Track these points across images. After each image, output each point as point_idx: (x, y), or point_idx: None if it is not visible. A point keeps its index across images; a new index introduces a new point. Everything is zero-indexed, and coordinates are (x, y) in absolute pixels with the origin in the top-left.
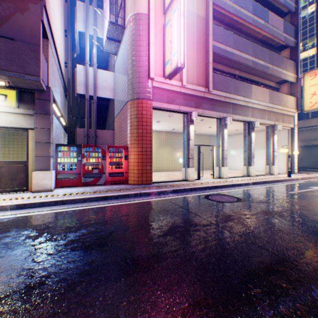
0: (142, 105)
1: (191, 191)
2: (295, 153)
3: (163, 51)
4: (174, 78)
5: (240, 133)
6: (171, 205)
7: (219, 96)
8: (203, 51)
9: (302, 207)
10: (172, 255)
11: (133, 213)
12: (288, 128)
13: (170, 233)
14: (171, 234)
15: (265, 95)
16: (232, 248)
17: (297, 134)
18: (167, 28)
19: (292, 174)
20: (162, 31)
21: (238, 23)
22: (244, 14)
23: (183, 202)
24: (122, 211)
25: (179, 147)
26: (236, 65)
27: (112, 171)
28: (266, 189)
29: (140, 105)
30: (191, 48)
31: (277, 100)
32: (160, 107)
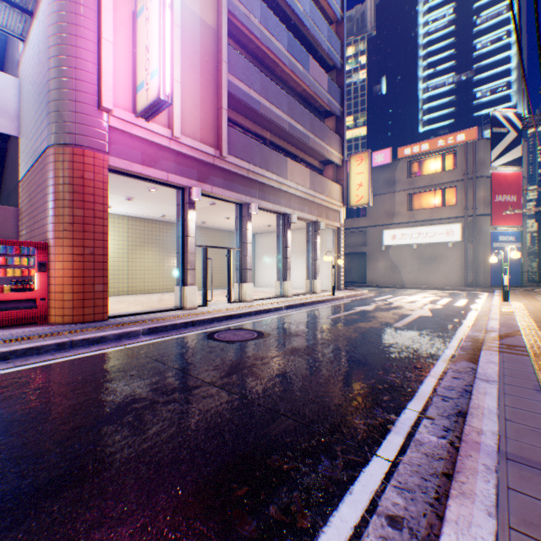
0: (85, 159)
1: (186, 328)
2: (340, 263)
3: (134, 63)
4: (157, 120)
5: (275, 231)
6: (137, 359)
7: (239, 167)
8: (214, 86)
9: (338, 337)
10: (101, 467)
11: (39, 388)
12: (334, 228)
13: (114, 419)
14: (115, 420)
15: (306, 177)
16: (225, 422)
17: (346, 237)
18: (140, 21)
19: (338, 291)
20: (132, 23)
21: (269, 58)
22: (277, 48)
23: (164, 350)
24: (8, 389)
25: (176, 249)
26: (267, 124)
27: (1, 298)
28: (303, 314)
29: (80, 159)
30: (190, 74)
31: (320, 187)
32: (128, 170)
